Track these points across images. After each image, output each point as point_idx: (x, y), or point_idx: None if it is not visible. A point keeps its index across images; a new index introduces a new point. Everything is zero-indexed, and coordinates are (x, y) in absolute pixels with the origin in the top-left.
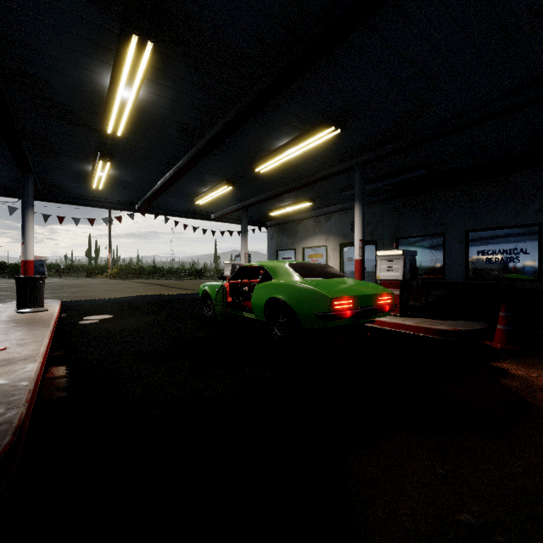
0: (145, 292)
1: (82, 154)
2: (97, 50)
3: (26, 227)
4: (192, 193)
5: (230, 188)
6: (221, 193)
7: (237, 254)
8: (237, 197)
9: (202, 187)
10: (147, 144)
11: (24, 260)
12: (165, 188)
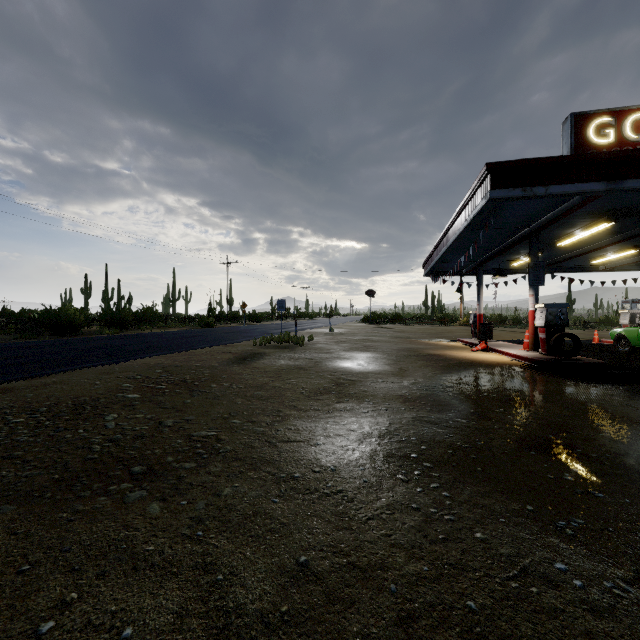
0: (523, 337)
1: (522, 252)
2: (578, 225)
3: (480, 295)
4: (589, 257)
5: (636, 251)
6: (623, 254)
7: (625, 301)
8: (639, 252)
9: (603, 252)
10: (574, 242)
11: (479, 313)
12: (569, 259)
